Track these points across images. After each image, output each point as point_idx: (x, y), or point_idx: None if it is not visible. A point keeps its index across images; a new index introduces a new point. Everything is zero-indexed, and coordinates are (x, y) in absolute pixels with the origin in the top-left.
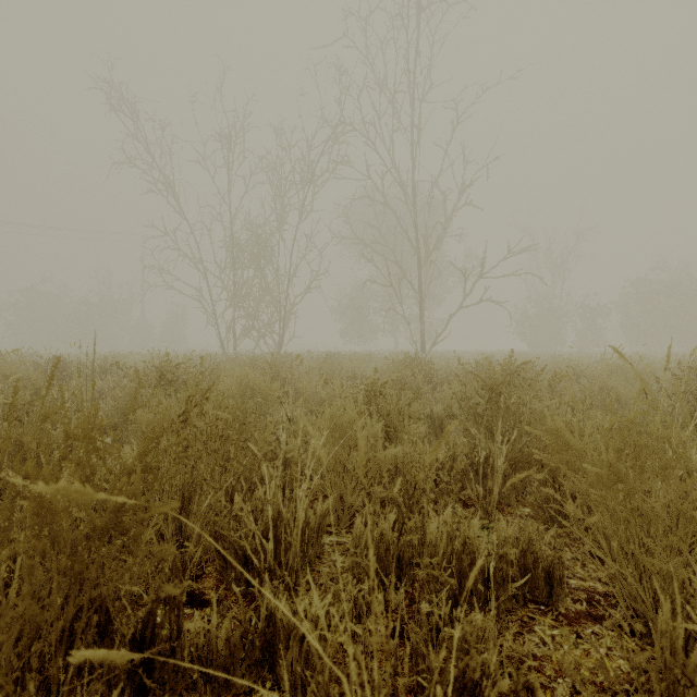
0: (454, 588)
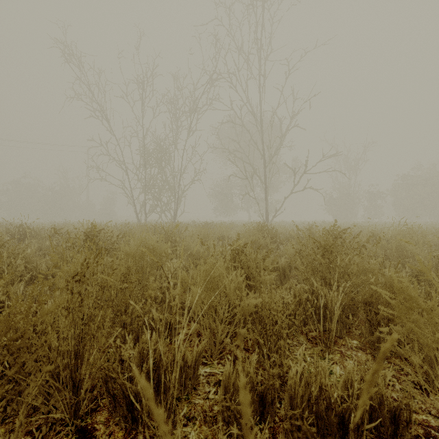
0: (315, 435)
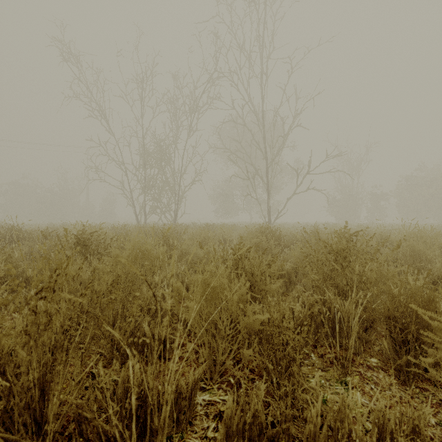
0: None
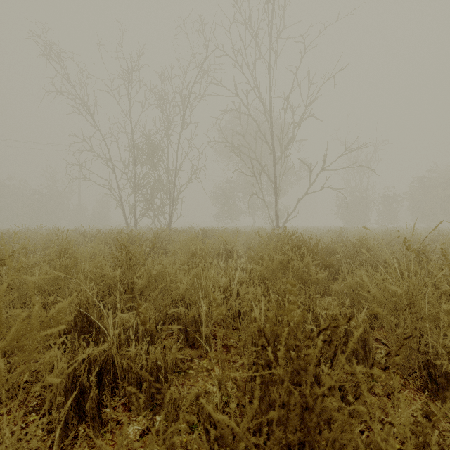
0: None
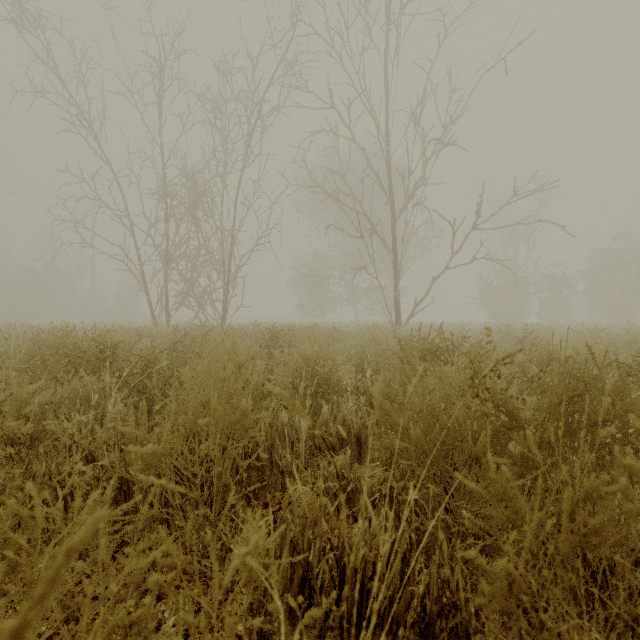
0: None
